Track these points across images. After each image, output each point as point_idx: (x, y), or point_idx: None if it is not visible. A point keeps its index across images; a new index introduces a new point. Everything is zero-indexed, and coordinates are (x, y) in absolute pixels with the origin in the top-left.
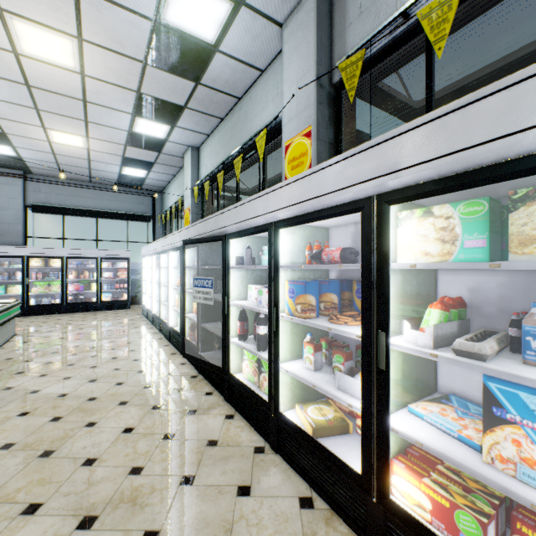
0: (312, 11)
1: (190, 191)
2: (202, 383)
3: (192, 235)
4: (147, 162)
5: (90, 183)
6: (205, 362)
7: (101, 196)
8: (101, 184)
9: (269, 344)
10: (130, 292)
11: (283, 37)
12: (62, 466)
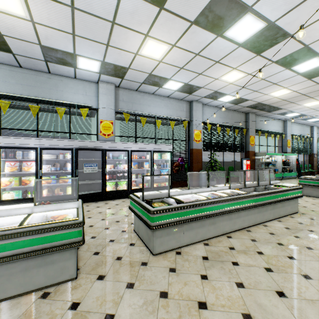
0: (114, 90)
1: None
2: (87, 203)
3: (65, 144)
4: None
5: None
6: (93, 193)
7: None
8: None
9: (128, 176)
10: None
11: (99, 85)
12: (121, 211)
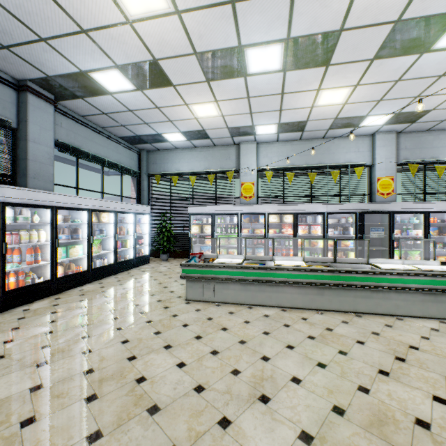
0: (394, 139)
1: (256, 171)
2: None
3: (349, 208)
4: (207, 137)
5: (100, 128)
6: None
7: (108, 145)
8: (108, 132)
9: (424, 244)
10: (149, 247)
11: (376, 137)
12: None
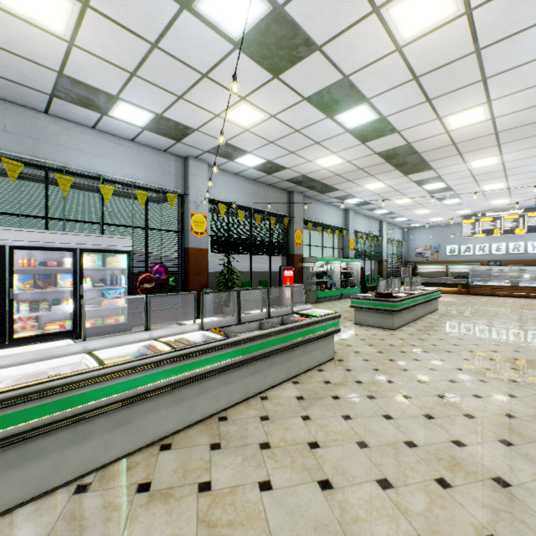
0: None
1: None
2: None
3: None
4: None
5: None
6: None
7: None
8: None
9: (3, 308)
10: None
11: None
12: None
